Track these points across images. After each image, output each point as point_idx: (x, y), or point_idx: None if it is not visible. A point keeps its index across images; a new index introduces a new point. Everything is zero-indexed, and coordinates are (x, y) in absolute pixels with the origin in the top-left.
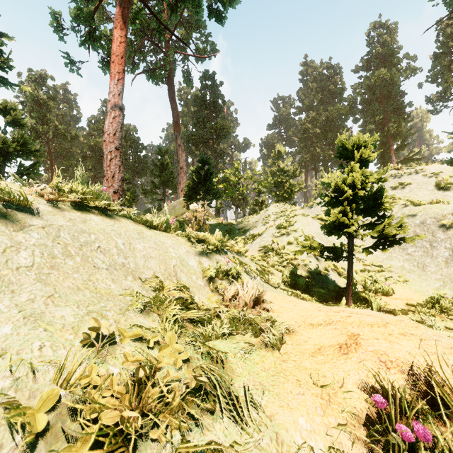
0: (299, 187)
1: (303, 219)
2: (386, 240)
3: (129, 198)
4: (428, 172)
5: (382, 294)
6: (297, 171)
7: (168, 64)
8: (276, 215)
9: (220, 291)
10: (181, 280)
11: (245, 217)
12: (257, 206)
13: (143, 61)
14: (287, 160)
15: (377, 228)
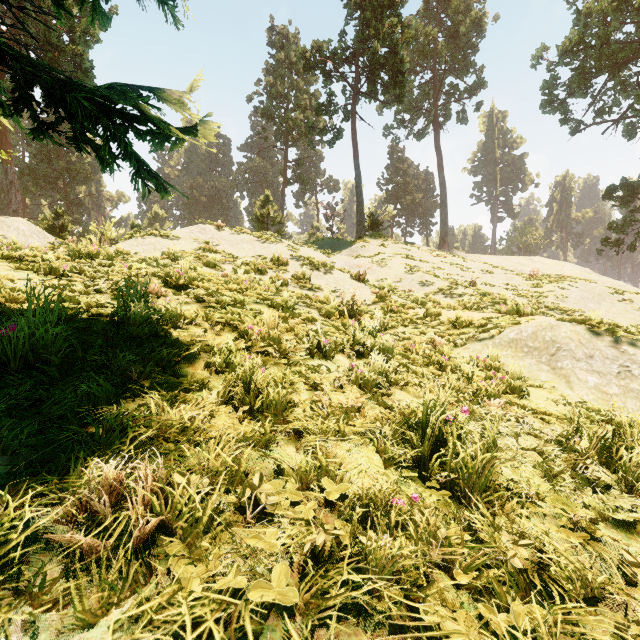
0: None
1: None
2: None
3: None
4: None
5: None
6: None
7: None
8: None
9: None
10: None
11: None
12: None
13: None
14: (167, 224)
15: None
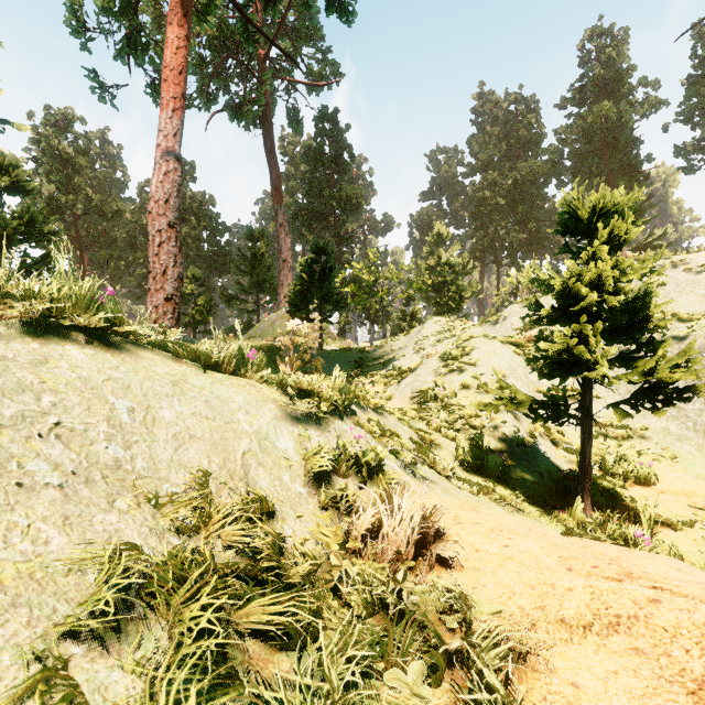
0: (472, 292)
1: (485, 345)
2: (660, 389)
3: (202, 309)
4: (694, 264)
5: (637, 483)
6: (469, 266)
7: (264, 96)
8: (437, 336)
9: (341, 508)
10: (257, 487)
11: (387, 340)
12: (406, 321)
13: (224, 93)
14: (453, 248)
15: (642, 366)
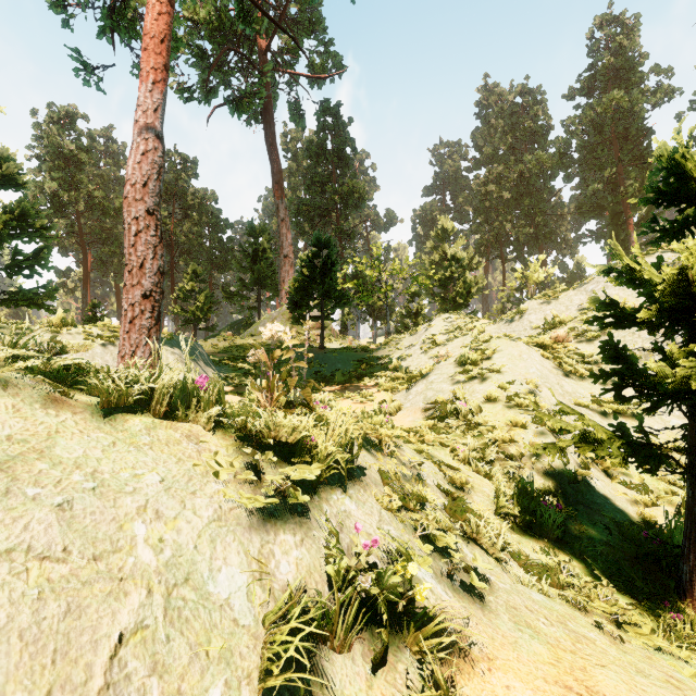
0: (477, 287)
1: (509, 347)
2: None
3: (203, 306)
4: None
5: None
6: (474, 261)
7: (264, 88)
8: (446, 335)
9: None
10: None
11: (392, 338)
12: (410, 318)
13: (226, 88)
14: (457, 243)
15: None
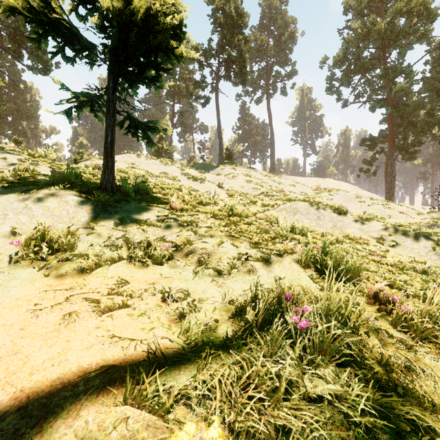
0: None
1: None
2: None
3: None
4: None
5: None
6: None
7: None
8: None
9: None
10: None
11: None
12: None
13: None
14: (89, 151)
15: None
